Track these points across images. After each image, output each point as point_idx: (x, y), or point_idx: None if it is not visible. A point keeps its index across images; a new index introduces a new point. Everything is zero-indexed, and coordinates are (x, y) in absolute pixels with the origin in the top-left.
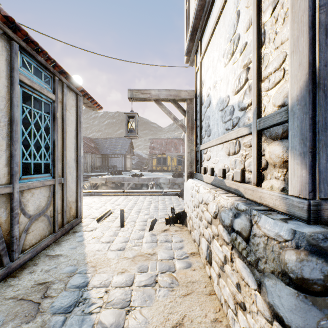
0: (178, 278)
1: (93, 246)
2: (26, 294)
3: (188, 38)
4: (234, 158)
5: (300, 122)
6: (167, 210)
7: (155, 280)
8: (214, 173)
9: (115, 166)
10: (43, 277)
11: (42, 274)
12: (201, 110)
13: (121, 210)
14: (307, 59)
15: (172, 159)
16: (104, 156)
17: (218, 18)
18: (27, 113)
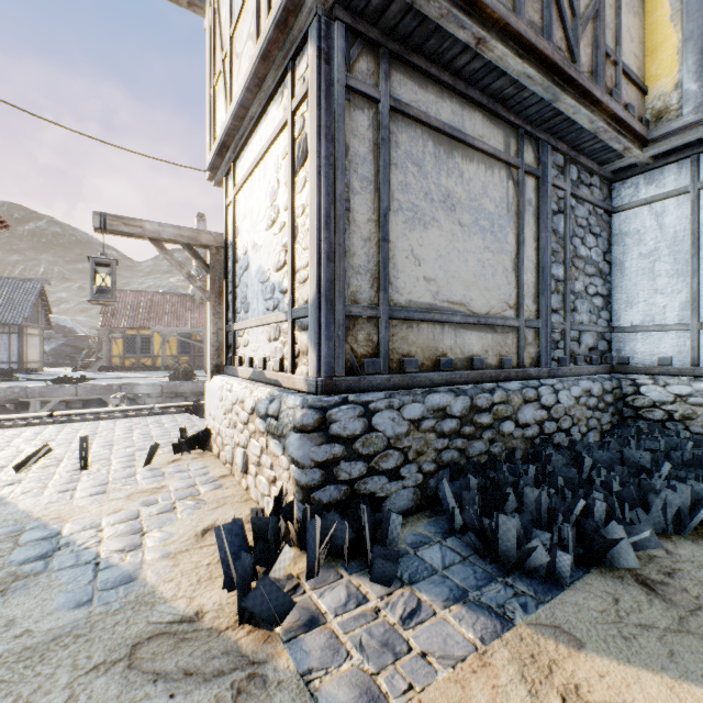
0: (205, 499)
1: (35, 501)
2: None
3: (214, 151)
4: (275, 344)
5: (314, 320)
6: (172, 436)
7: (173, 507)
8: (254, 364)
9: None
10: None
11: None
12: (236, 270)
13: (83, 439)
14: (317, 275)
15: (168, 341)
16: None
17: (259, 162)
18: None
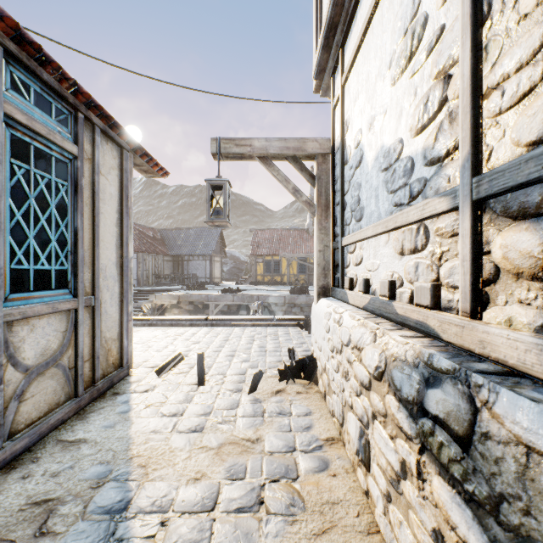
0: (303, 494)
1: (146, 423)
2: (6, 527)
3: (319, 44)
4: (414, 259)
5: None
6: (281, 354)
7: (259, 498)
8: (371, 289)
9: (194, 276)
10: (45, 487)
11: (44, 482)
12: (344, 175)
13: (199, 355)
14: None
15: (290, 264)
16: (177, 258)
17: None
18: (22, 176)
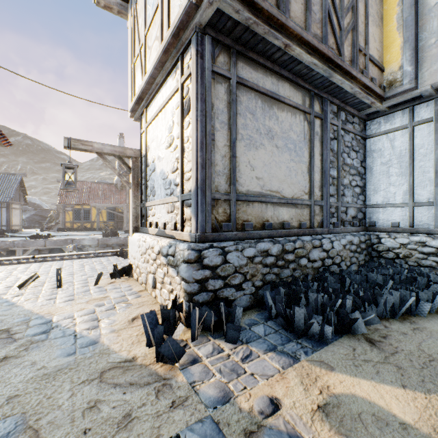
0: (132, 303)
1: (34, 304)
2: None
3: (134, 101)
4: (171, 215)
5: (194, 201)
6: (108, 269)
7: (114, 307)
8: (159, 226)
9: None
10: None
11: None
12: (147, 171)
13: (58, 270)
14: (196, 176)
15: (100, 212)
16: None
17: (161, 110)
18: None
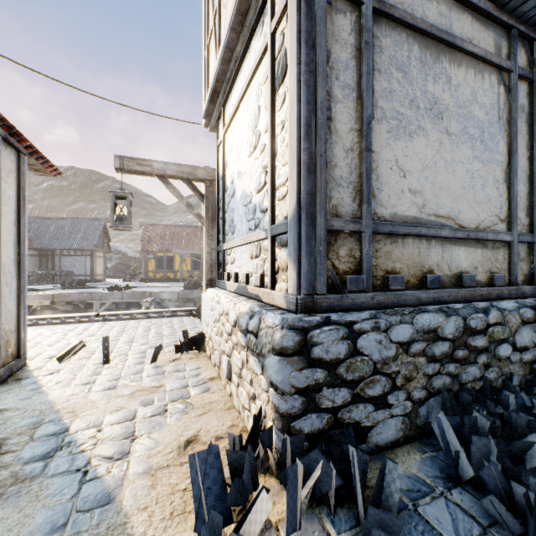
0: (193, 403)
1: (62, 392)
2: None
3: (207, 98)
4: (256, 261)
5: (293, 235)
6: (177, 336)
7: (165, 409)
8: (239, 279)
9: (69, 273)
10: None
11: None
12: (225, 199)
13: (105, 338)
14: (296, 188)
15: (184, 260)
16: (45, 252)
17: (242, 97)
18: None
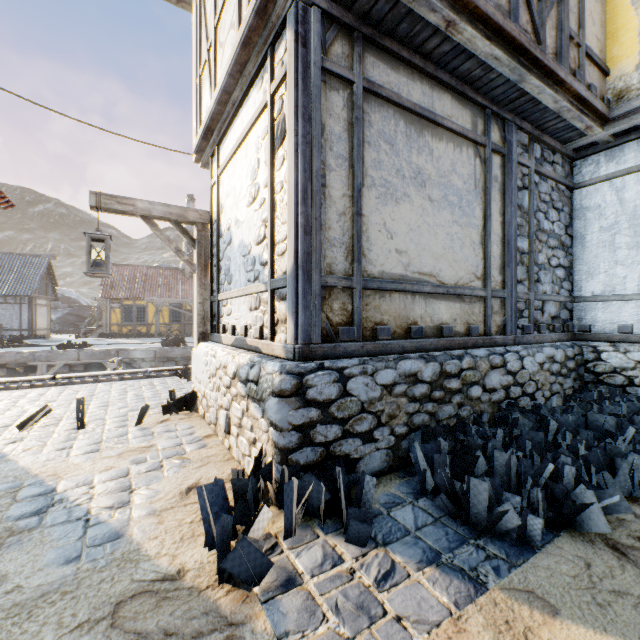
0: (190, 458)
1: (35, 458)
2: None
3: (200, 134)
4: (256, 313)
5: (292, 290)
6: (162, 398)
7: (160, 465)
8: (237, 332)
9: None
10: None
11: None
12: (220, 245)
13: (79, 400)
14: (294, 247)
15: (161, 310)
16: None
17: (240, 144)
18: None
